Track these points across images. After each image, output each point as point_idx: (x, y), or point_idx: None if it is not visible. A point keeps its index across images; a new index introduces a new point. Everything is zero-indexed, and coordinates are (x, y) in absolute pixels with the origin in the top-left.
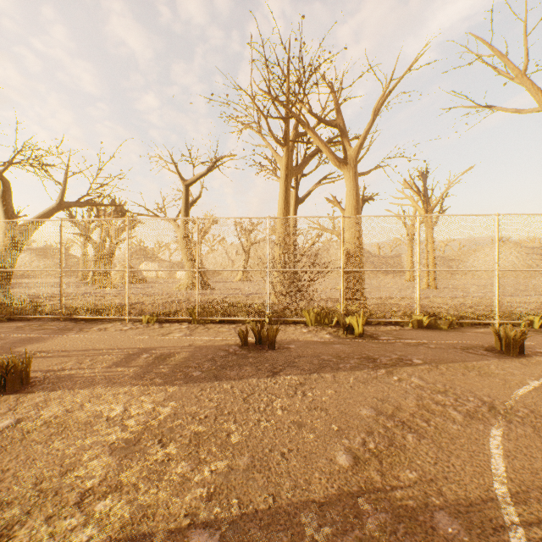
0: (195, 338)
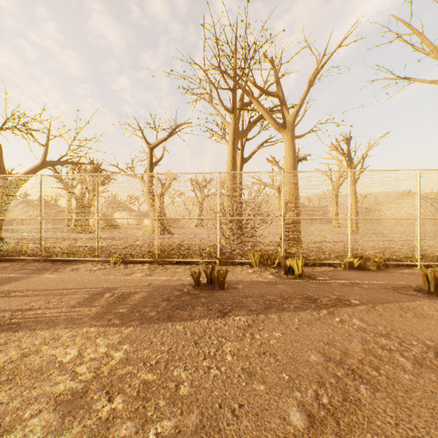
0: (154, 278)
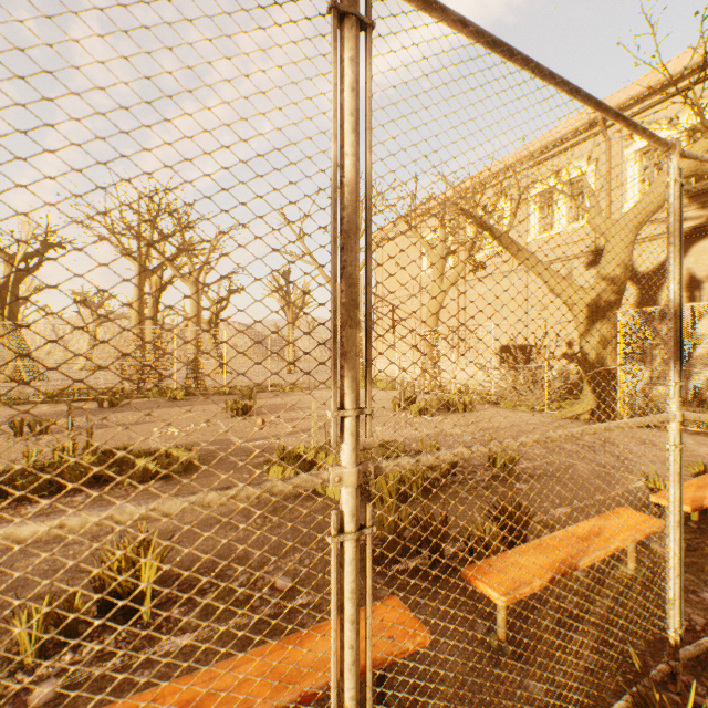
0: (63, 408)
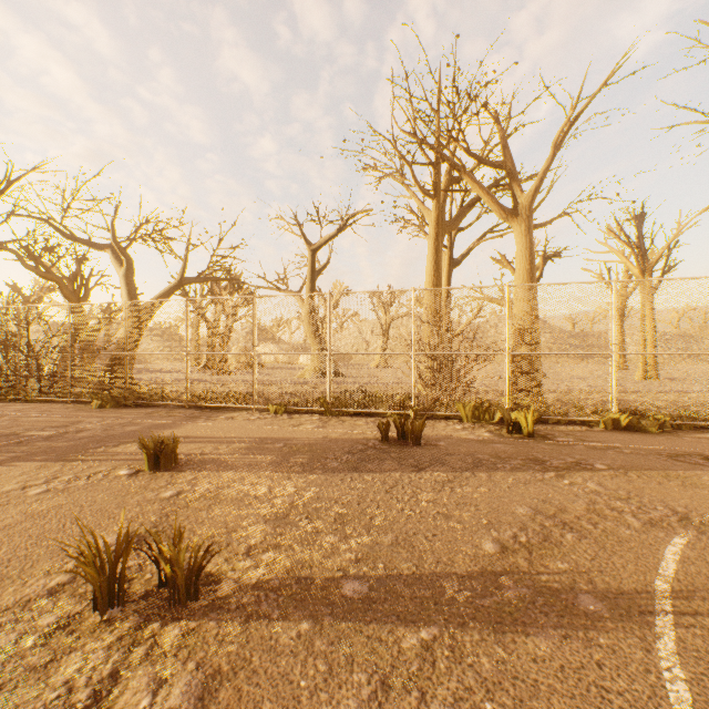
0: (329, 430)
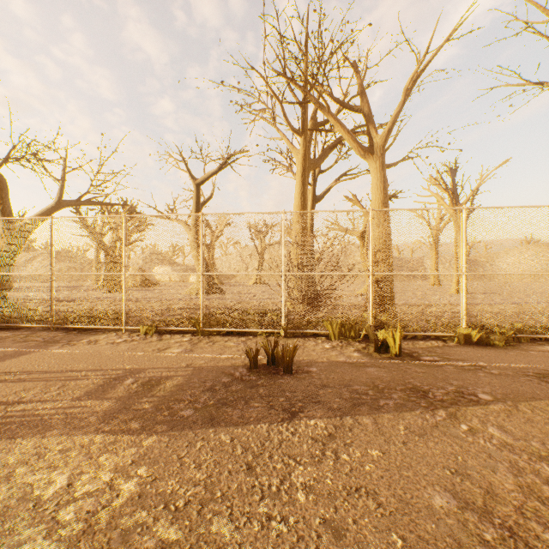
0: (195, 355)
